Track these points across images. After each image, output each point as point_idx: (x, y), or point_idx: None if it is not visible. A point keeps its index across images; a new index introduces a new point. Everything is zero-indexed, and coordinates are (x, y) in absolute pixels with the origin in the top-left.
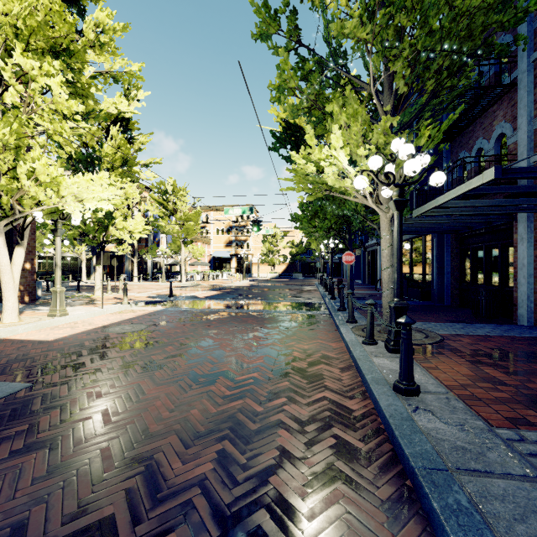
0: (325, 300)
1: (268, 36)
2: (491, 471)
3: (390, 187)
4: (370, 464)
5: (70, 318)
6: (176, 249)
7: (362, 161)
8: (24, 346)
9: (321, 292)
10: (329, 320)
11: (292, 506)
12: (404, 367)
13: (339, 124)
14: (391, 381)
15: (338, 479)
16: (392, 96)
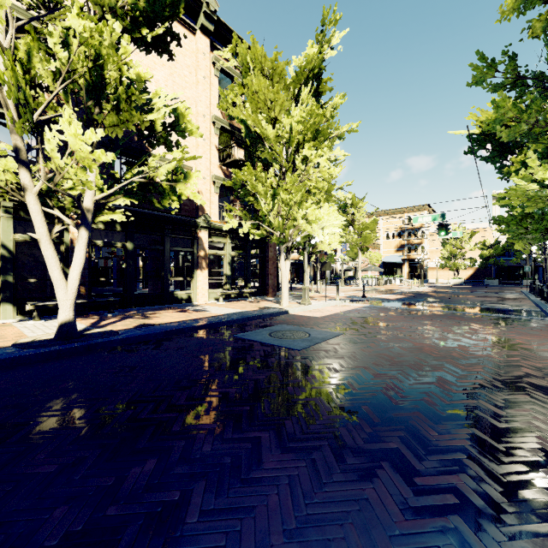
0: (543, 308)
1: (483, 81)
2: None
3: None
4: None
5: (314, 306)
6: (353, 256)
7: None
8: (310, 318)
9: (534, 300)
10: None
11: (541, 386)
12: None
13: None
14: None
15: None
16: None
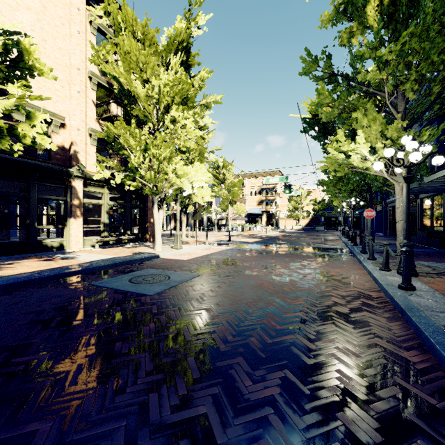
0: (349, 246)
1: (310, 72)
2: (444, 312)
3: (400, 168)
4: (380, 309)
5: (184, 250)
6: (225, 208)
7: (380, 151)
8: (177, 261)
9: (344, 241)
10: (353, 259)
11: (343, 313)
12: (405, 275)
13: (362, 125)
14: (397, 285)
15: (364, 311)
16: (403, 103)
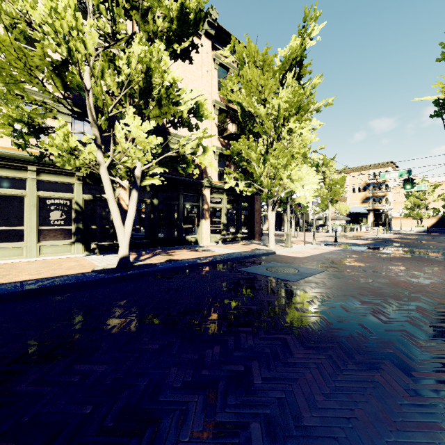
0: None
1: None
2: None
3: None
4: None
5: (295, 249)
6: (324, 207)
7: None
8: (294, 258)
9: None
10: None
11: None
12: None
13: None
14: None
15: None
16: None
